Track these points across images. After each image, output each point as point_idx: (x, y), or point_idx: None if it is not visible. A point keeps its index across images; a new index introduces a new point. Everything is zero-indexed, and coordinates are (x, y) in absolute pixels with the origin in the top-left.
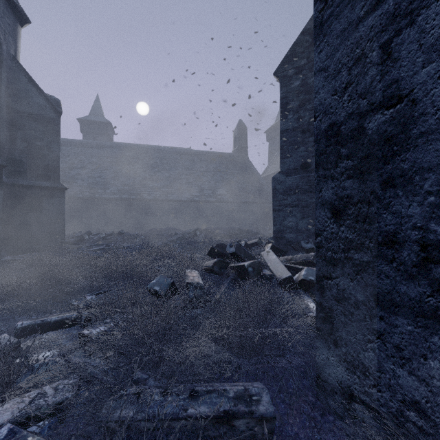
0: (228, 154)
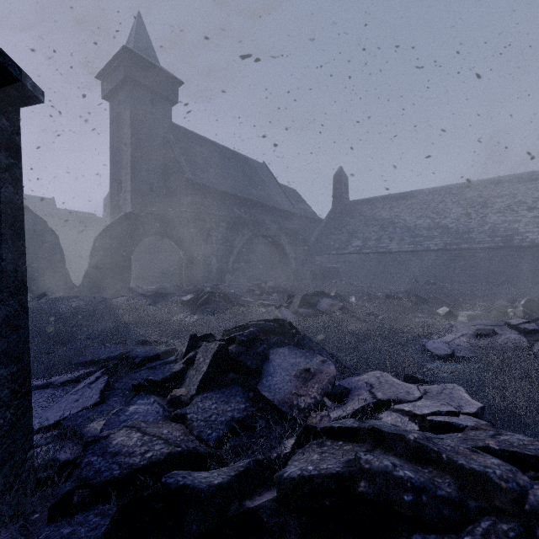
0: (99, 218)
